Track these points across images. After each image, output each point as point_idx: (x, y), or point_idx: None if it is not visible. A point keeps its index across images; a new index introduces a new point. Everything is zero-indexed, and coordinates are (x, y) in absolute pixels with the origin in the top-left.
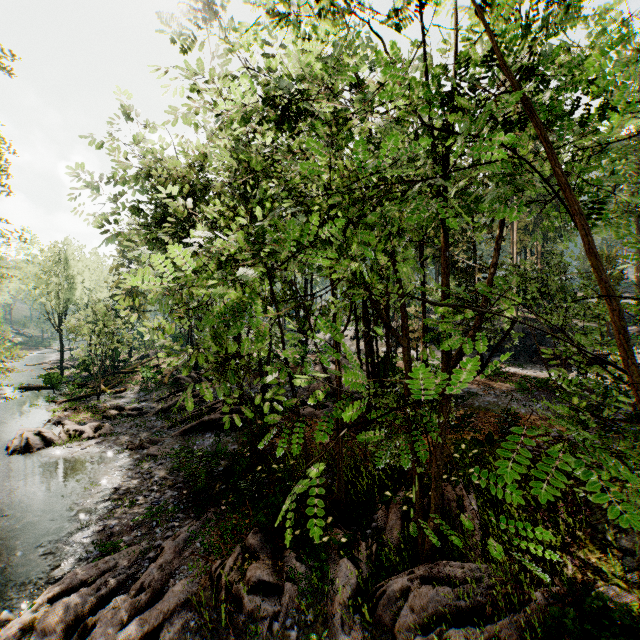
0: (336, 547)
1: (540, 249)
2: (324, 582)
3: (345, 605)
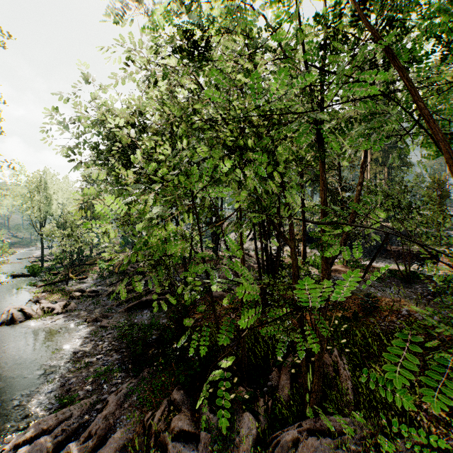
0: (240, 402)
1: (387, 175)
2: (231, 431)
3: (248, 451)
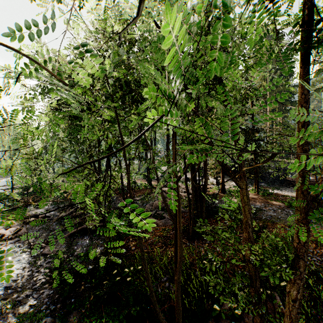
0: None
1: (281, 122)
2: None
3: None
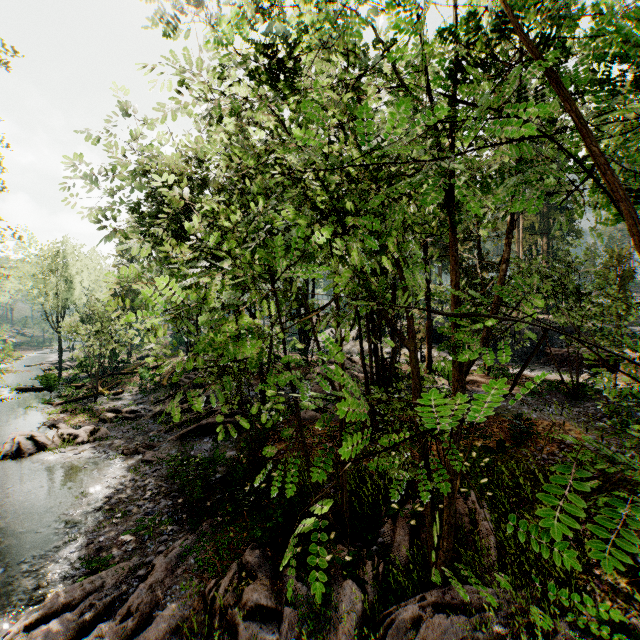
0: (340, 566)
1: (546, 248)
2: (327, 606)
3: (350, 634)
